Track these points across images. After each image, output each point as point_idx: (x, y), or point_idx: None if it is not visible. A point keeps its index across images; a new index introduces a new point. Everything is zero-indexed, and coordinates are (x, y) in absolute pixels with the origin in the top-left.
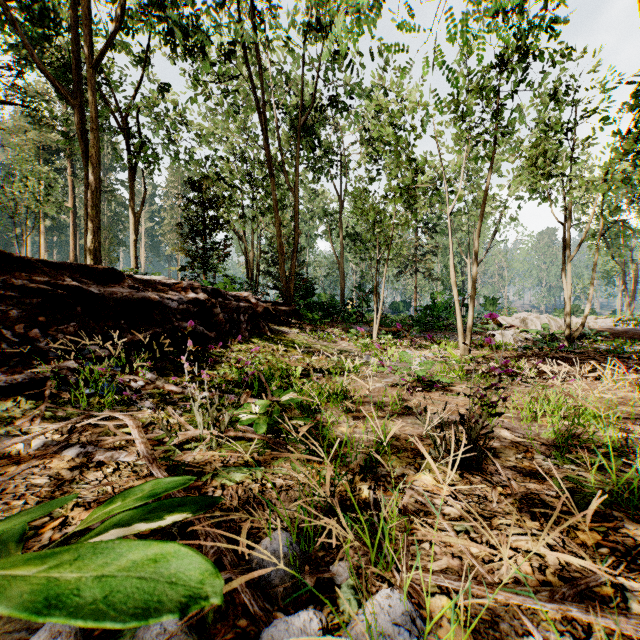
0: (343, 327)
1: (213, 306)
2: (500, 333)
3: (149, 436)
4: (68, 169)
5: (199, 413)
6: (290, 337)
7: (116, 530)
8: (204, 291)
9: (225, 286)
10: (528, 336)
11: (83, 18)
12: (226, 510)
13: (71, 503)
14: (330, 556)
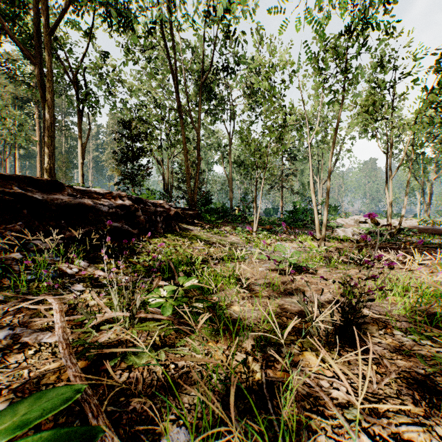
0: (232, 226)
1: (136, 210)
2: (342, 230)
3: (72, 318)
4: (36, 113)
5: (115, 297)
6: (194, 233)
7: None
8: (129, 199)
9: (147, 196)
10: (362, 232)
11: None
12: (130, 396)
13: None
14: None
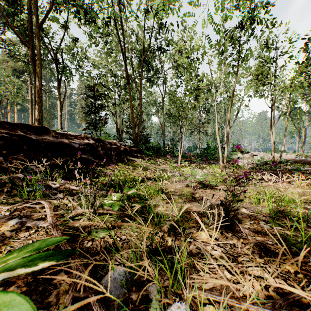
0: (164, 158)
1: (97, 147)
2: (240, 161)
3: (57, 213)
4: (28, 80)
5: (84, 200)
6: (137, 163)
7: (5, 273)
8: (93, 139)
9: (105, 138)
10: (254, 162)
11: (33, 3)
12: (93, 253)
13: (7, 250)
14: (147, 280)
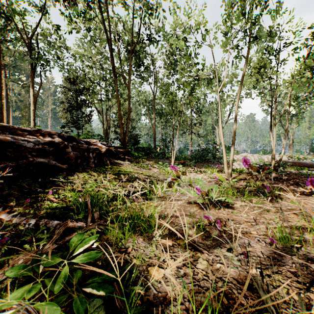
0: (155, 160)
1: (66, 147)
2: (237, 163)
3: None
4: (3, 73)
5: None
6: (123, 167)
7: None
8: (61, 137)
9: None
10: None
11: None
12: None
13: None
14: None
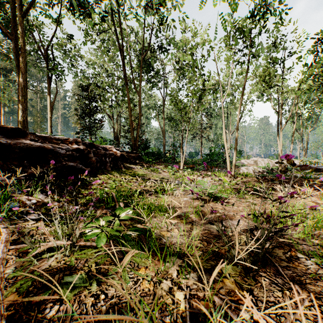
0: (164, 165)
1: (89, 153)
2: (245, 168)
3: (19, 246)
4: (17, 80)
5: (59, 227)
6: (135, 170)
7: None
8: (84, 144)
9: (101, 143)
10: (260, 169)
11: None
12: None
13: None
14: None
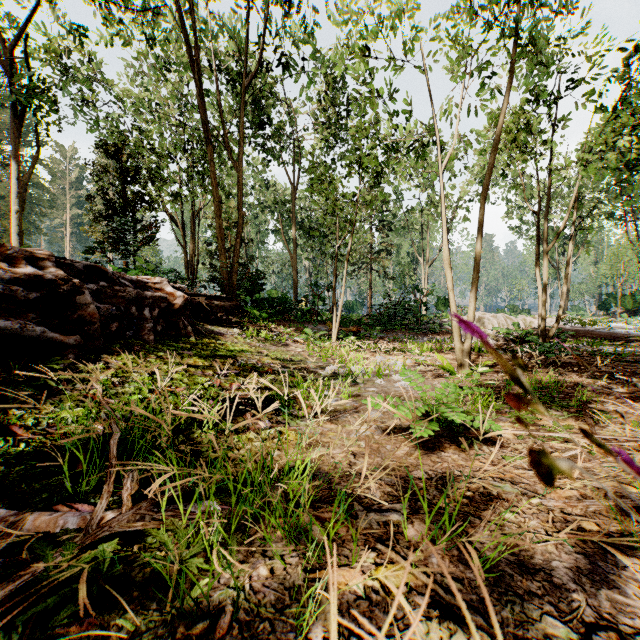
0: (296, 327)
1: (76, 291)
2: None
3: None
4: None
5: None
6: (226, 340)
7: None
8: (68, 267)
9: None
10: (500, 336)
11: None
12: None
13: None
14: None
